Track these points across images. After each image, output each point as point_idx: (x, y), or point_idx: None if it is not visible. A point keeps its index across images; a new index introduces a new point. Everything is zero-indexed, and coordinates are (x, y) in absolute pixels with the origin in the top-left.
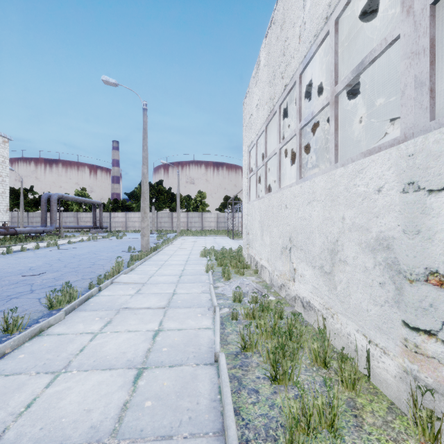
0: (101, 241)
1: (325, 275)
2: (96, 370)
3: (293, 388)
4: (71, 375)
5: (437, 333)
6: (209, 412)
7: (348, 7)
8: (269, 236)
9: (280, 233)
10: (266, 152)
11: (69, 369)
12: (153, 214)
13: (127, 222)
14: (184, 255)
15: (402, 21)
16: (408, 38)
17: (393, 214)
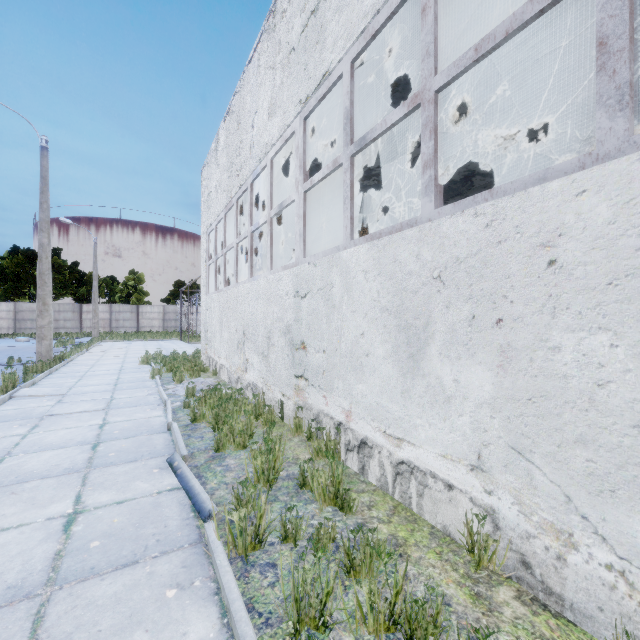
0: None
1: (265, 358)
2: (46, 451)
3: None
4: (19, 457)
5: (303, 375)
6: (164, 449)
7: (278, 155)
8: (228, 332)
9: (237, 328)
10: (225, 242)
11: (14, 454)
12: None
13: None
14: (115, 364)
15: (295, 192)
16: (297, 205)
17: (292, 310)
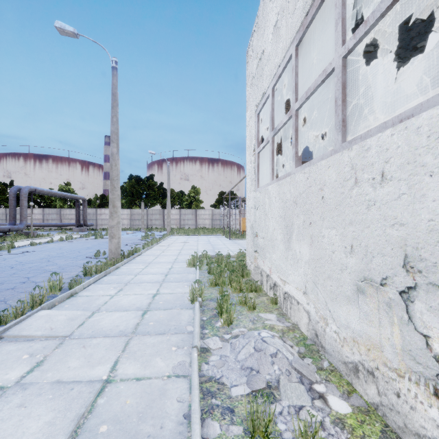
0: (76, 241)
1: None
2: None
3: None
4: None
5: None
6: None
7: None
8: (309, 246)
9: (353, 242)
10: (296, 93)
11: None
12: (142, 211)
13: None
14: (167, 263)
15: None
16: None
17: None
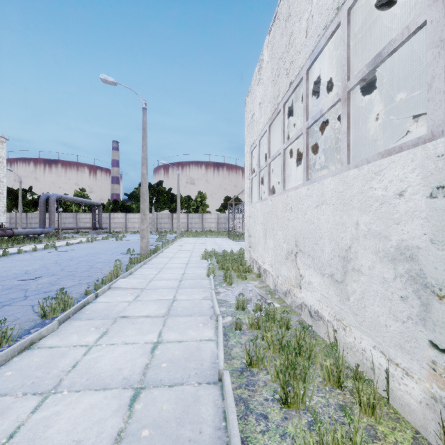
0: (100, 242)
1: (335, 283)
2: (88, 391)
3: (306, 413)
4: (61, 397)
5: None
6: (213, 443)
7: None
8: (273, 240)
9: (285, 237)
10: (269, 153)
11: (59, 389)
12: (153, 215)
13: (127, 223)
14: (185, 258)
15: (429, 5)
16: (437, 24)
17: (418, 221)
